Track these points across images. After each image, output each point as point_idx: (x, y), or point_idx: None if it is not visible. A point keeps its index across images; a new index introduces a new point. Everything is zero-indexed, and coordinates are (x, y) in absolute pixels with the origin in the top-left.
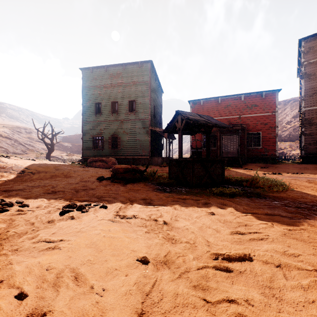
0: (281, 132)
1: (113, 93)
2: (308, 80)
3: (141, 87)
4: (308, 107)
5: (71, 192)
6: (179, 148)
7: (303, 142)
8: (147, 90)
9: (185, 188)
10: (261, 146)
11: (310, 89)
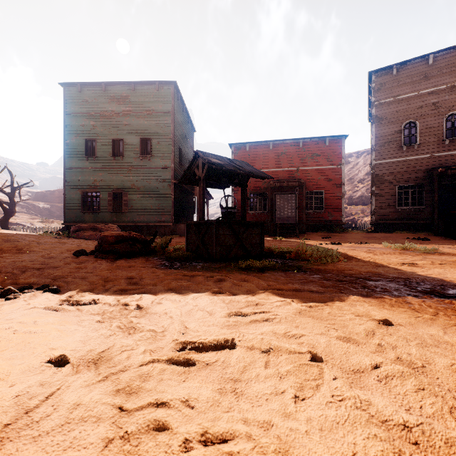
0: (352, 192)
1: (116, 126)
2: (379, 126)
3: (159, 119)
4: (379, 160)
5: (11, 272)
6: (200, 206)
7: (374, 204)
8: (169, 124)
9: (204, 263)
10: (324, 210)
11: (381, 137)
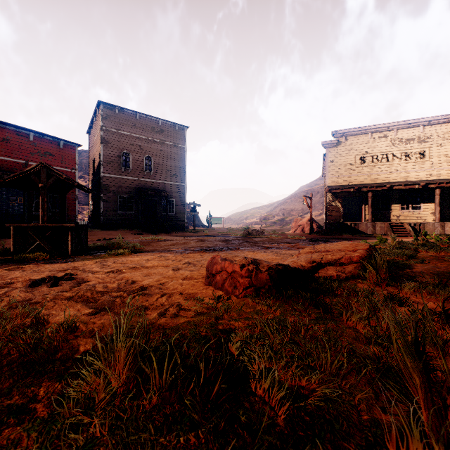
0: None
1: None
2: (106, 147)
3: None
4: (107, 174)
5: None
6: (43, 211)
7: (103, 208)
8: None
9: (70, 258)
10: (59, 209)
11: (108, 156)
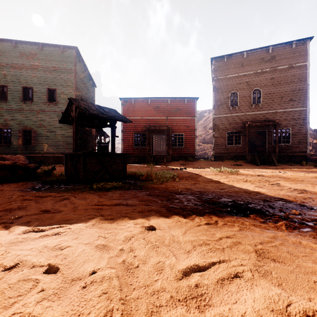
0: (205, 135)
1: (25, 77)
2: (217, 93)
3: (64, 75)
4: (217, 115)
5: None
6: (73, 141)
7: (214, 143)
8: (71, 79)
9: (72, 185)
10: (184, 146)
11: (218, 101)
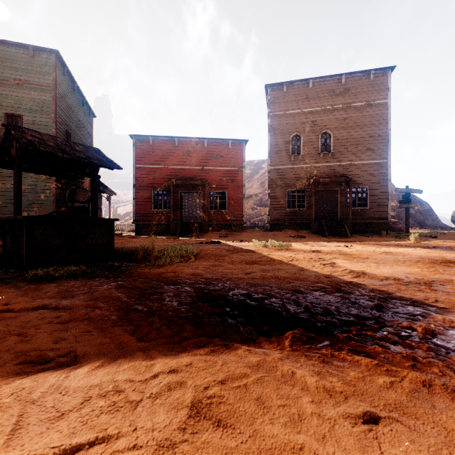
0: (262, 195)
1: None
2: (273, 135)
3: (35, 93)
4: (274, 166)
5: None
6: (14, 197)
7: (269, 206)
8: (48, 101)
9: (1, 272)
10: (228, 210)
11: (275, 146)
